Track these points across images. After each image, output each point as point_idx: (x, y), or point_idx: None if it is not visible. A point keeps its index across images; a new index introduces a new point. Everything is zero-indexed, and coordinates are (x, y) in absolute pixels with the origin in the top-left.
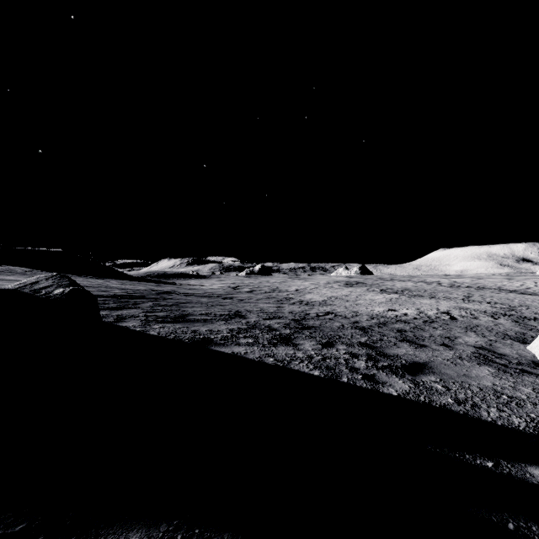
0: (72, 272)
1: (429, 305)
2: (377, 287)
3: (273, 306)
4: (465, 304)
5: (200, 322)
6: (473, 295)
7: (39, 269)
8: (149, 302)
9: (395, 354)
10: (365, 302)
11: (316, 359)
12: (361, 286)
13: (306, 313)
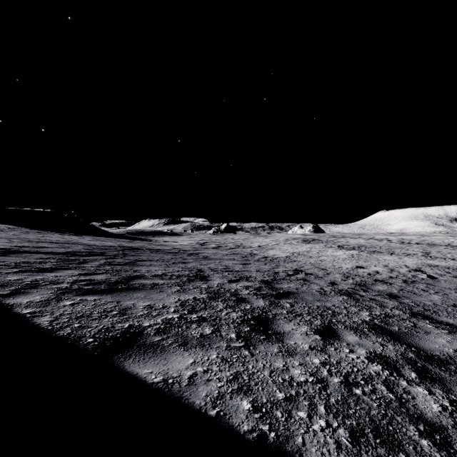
0: (56, 229)
1: (394, 261)
2: (333, 244)
3: (238, 264)
4: (430, 261)
5: (143, 291)
6: (430, 251)
7: (25, 227)
8: (102, 260)
9: (443, 352)
10: (329, 258)
11: (333, 388)
12: (318, 243)
13: (274, 272)
